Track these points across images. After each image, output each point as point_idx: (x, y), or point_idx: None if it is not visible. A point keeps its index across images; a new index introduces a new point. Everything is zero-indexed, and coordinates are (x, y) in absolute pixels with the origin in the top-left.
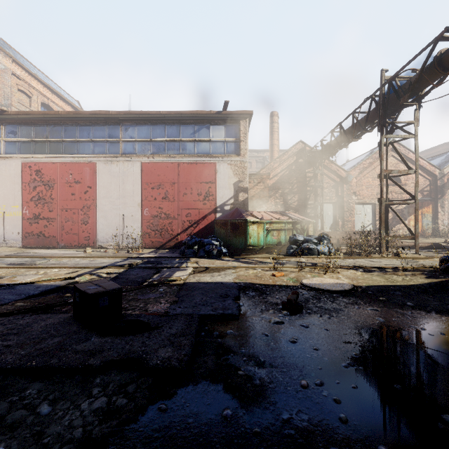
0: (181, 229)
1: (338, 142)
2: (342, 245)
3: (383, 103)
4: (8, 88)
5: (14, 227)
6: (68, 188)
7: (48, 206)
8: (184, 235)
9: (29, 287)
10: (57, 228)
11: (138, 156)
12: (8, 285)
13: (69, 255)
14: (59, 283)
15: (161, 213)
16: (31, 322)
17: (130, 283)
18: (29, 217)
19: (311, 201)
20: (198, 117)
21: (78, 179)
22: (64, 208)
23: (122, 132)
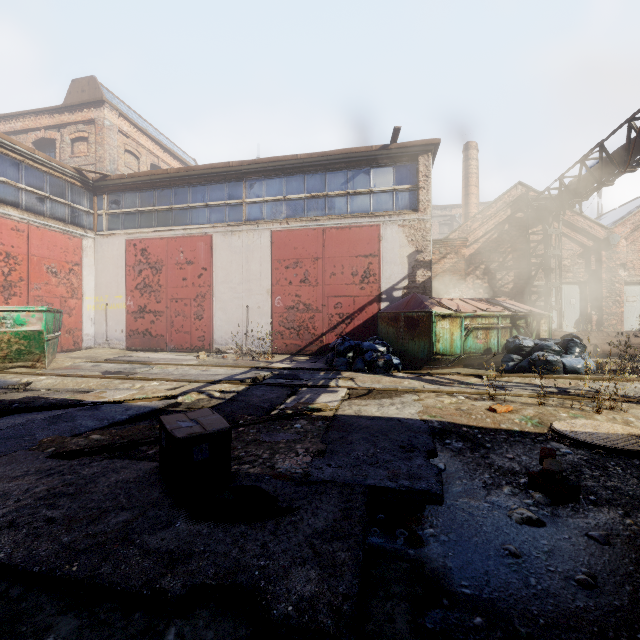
0: (327, 326)
1: (595, 177)
2: (604, 356)
3: None
4: (114, 150)
5: (117, 323)
6: (178, 271)
7: (155, 296)
8: (332, 335)
9: (116, 408)
10: (165, 324)
11: (267, 222)
12: (93, 403)
13: (177, 361)
14: (155, 404)
15: (299, 303)
16: (99, 473)
17: (252, 409)
18: (133, 310)
19: (539, 281)
20: (353, 158)
21: (191, 258)
22: (173, 298)
23: (246, 191)
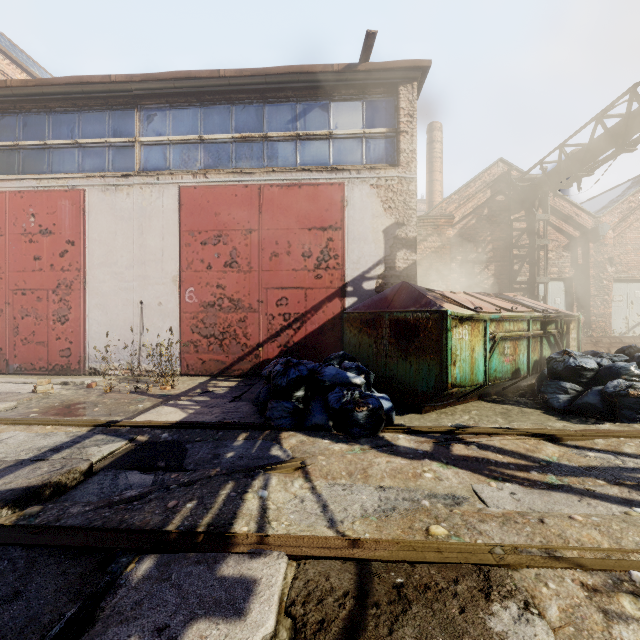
0: (265, 332)
1: (614, 140)
2: None
3: None
4: None
5: None
6: (27, 245)
7: None
8: (273, 347)
9: None
10: (4, 330)
11: (173, 173)
12: None
13: None
14: None
15: (222, 298)
16: None
17: None
18: None
19: (522, 277)
20: (304, 82)
21: (48, 225)
22: (18, 288)
23: (140, 124)
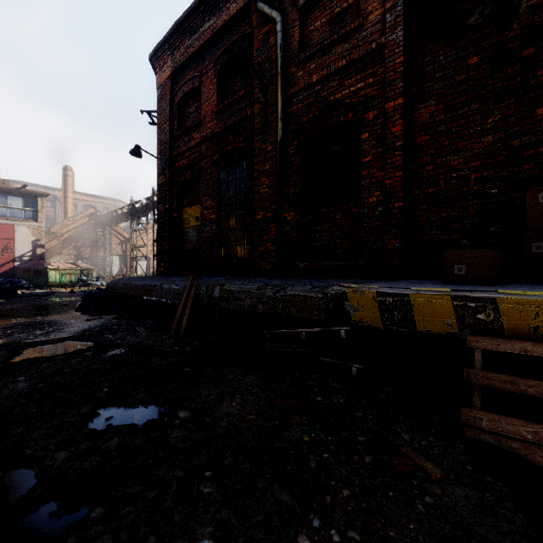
0: None
1: (116, 219)
2: None
3: (131, 212)
4: None
5: None
6: None
7: None
8: None
9: None
10: None
11: None
12: None
13: None
14: None
15: None
16: None
17: None
18: None
19: (102, 253)
20: None
21: None
22: None
23: None
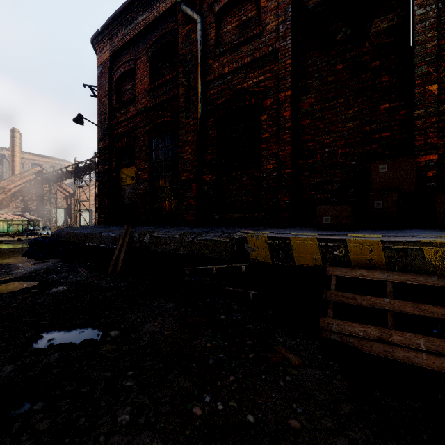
0: None
1: (62, 177)
2: None
3: (75, 171)
4: None
5: None
6: None
7: None
8: None
9: None
10: None
11: None
12: None
13: None
14: None
15: None
16: None
17: None
18: None
19: (48, 206)
20: None
21: None
22: None
23: None
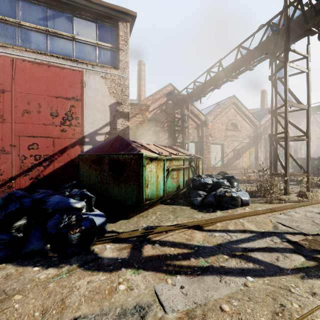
0: (18, 169)
1: (213, 82)
2: None
3: (288, 26)
4: None
5: None
6: None
7: None
8: (25, 179)
9: None
10: None
11: None
12: None
13: None
14: None
15: None
16: None
17: None
18: None
19: (179, 140)
20: None
21: None
22: None
23: None
